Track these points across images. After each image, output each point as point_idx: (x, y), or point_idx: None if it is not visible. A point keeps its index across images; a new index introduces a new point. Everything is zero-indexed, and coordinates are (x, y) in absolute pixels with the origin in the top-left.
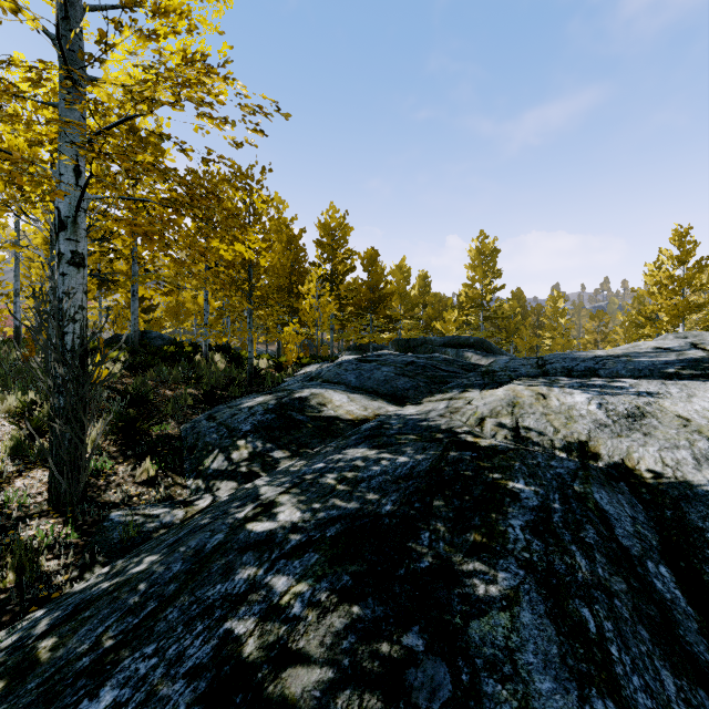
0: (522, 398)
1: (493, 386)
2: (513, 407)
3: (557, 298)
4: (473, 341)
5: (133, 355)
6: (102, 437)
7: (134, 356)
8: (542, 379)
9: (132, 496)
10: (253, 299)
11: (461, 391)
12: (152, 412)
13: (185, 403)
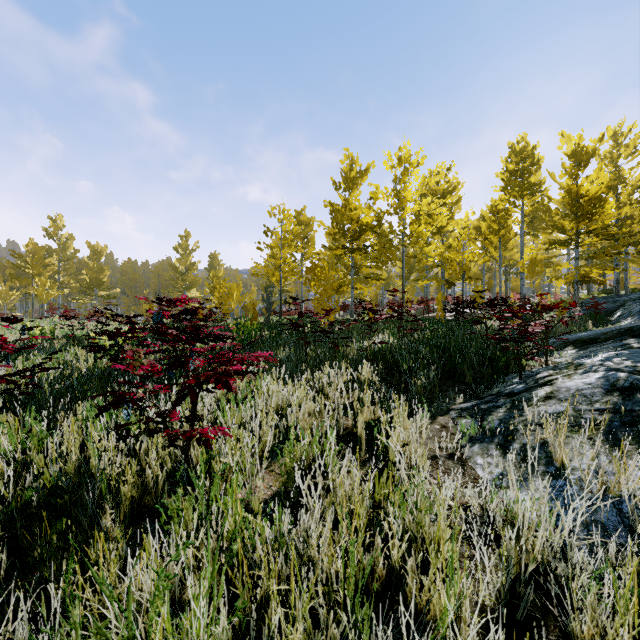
0: None
1: None
2: None
3: None
4: None
5: None
6: None
7: None
8: None
9: None
10: None
11: None
12: None
13: None
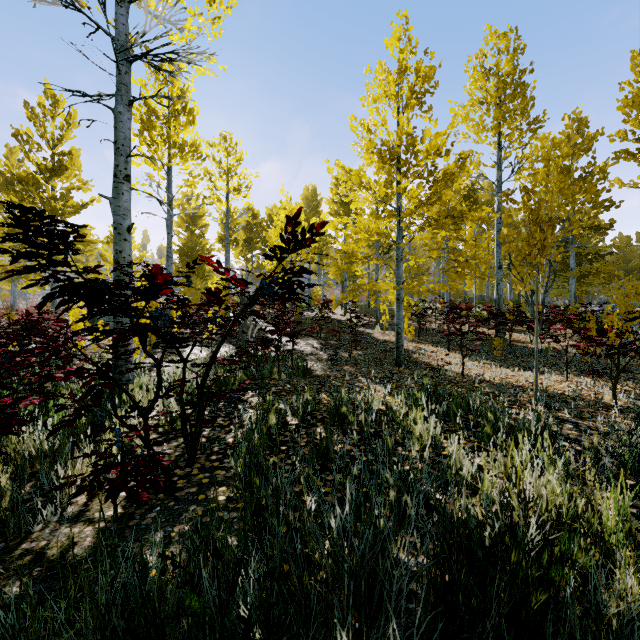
0: None
1: None
2: None
3: None
4: None
5: None
6: None
7: None
8: None
9: None
10: (579, 278)
11: None
12: None
13: None
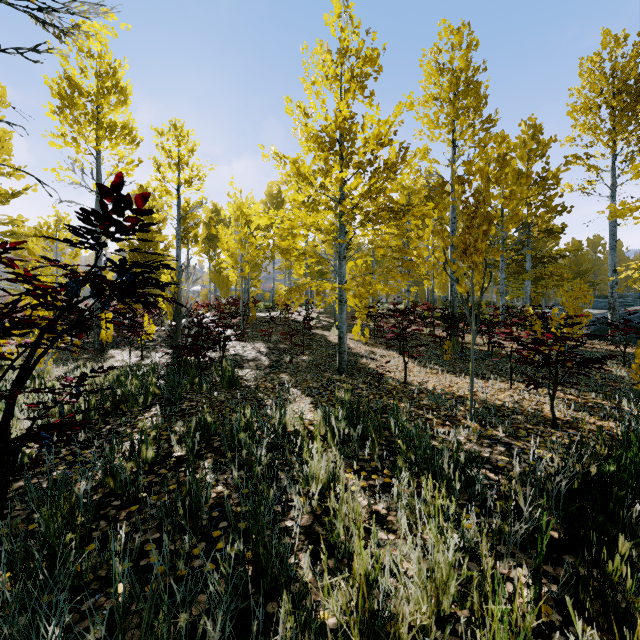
0: None
1: None
2: None
3: None
4: None
5: None
6: None
7: None
8: None
9: None
10: (535, 281)
11: (637, 306)
12: None
13: None
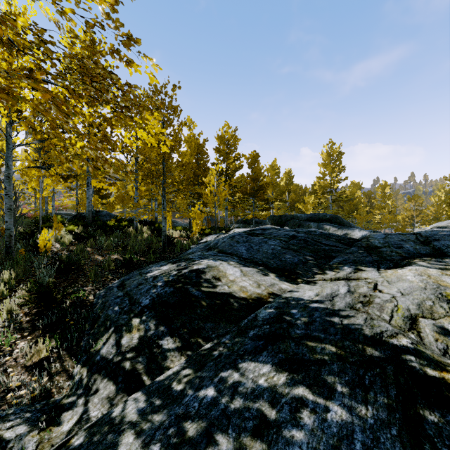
0: (449, 288)
1: (387, 264)
2: (447, 302)
3: (385, 186)
4: (329, 217)
5: (86, 227)
6: (23, 304)
7: (88, 228)
8: (449, 260)
9: (9, 390)
10: (164, 185)
11: (354, 269)
12: (78, 277)
13: (108, 268)
